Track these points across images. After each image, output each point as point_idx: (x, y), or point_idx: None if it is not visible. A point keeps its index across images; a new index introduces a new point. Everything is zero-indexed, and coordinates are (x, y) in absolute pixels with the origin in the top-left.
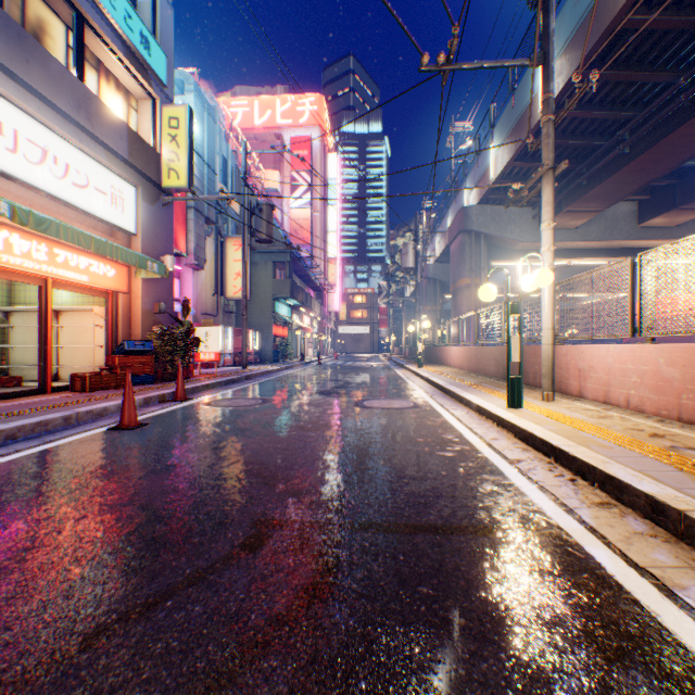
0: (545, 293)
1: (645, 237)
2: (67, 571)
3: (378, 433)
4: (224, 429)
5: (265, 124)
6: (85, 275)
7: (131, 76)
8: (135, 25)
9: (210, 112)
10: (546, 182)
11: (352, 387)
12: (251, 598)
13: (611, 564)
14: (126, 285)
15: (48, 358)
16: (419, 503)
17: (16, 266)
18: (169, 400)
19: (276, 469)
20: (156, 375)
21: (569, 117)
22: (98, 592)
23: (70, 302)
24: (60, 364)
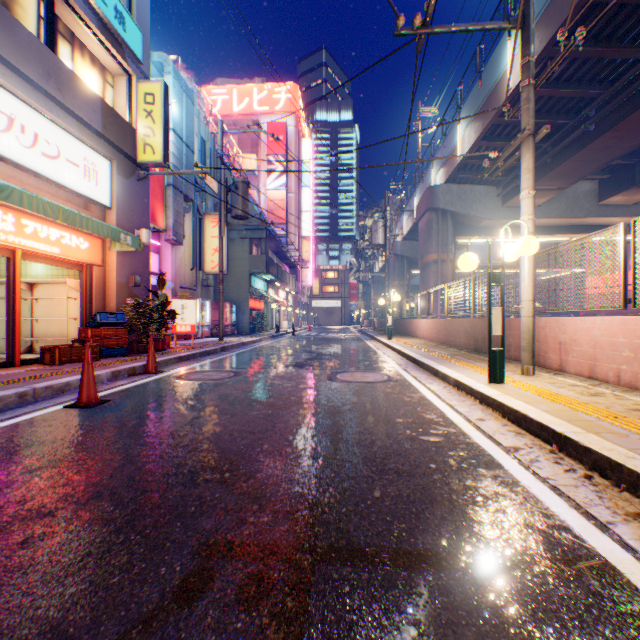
0: (525, 264)
1: (604, 214)
2: None
3: (353, 412)
4: (188, 407)
5: (243, 111)
6: (56, 247)
7: (106, 50)
8: None
9: (188, 94)
10: (526, 149)
11: (325, 358)
12: None
13: None
14: (100, 257)
15: (16, 331)
16: (410, 513)
17: None
18: (140, 373)
19: (238, 460)
20: (131, 347)
21: (536, 96)
22: None
23: (44, 275)
24: (34, 336)
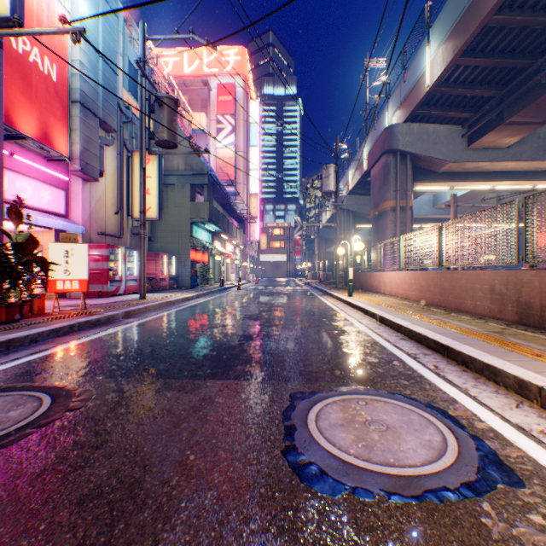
0: None
1: None
2: None
3: None
4: None
5: (194, 72)
6: None
7: None
8: None
9: None
10: None
11: (273, 335)
12: None
13: None
14: None
15: None
16: None
17: None
18: None
19: None
20: None
21: None
22: None
23: None
24: None
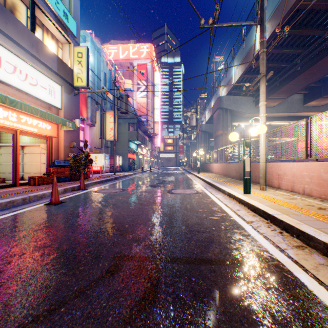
0: (261, 137)
1: (306, 111)
2: (8, 288)
3: (179, 207)
4: (102, 204)
5: (125, 58)
6: (35, 128)
7: (59, 32)
8: (60, 7)
9: (98, 51)
10: (262, 82)
11: (166, 183)
12: (109, 306)
13: (310, 283)
14: (56, 133)
15: (17, 169)
16: (202, 246)
17: (1, 124)
18: (77, 189)
19: (127, 226)
20: (71, 177)
21: (271, 53)
22: (23, 302)
23: (29, 142)
24: (24, 172)
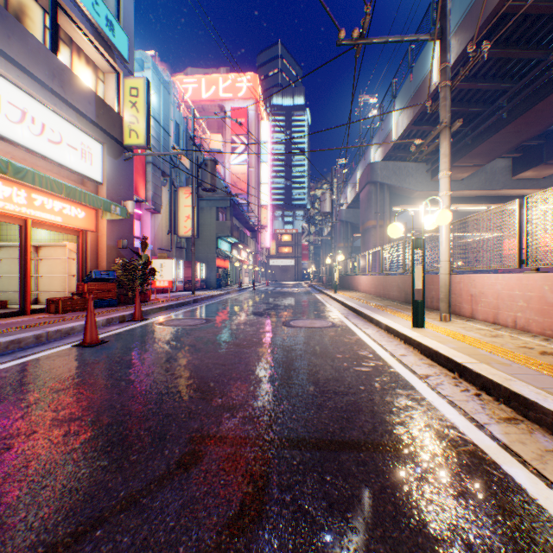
0: (443, 231)
1: (518, 187)
2: (5, 494)
3: (303, 350)
4: (171, 346)
5: (210, 97)
6: (59, 216)
7: (99, 53)
8: (101, 10)
9: (165, 85)
10: (444, 138)
11: (280, 309)
12: (181, 527)
13: (531, 485)
14: (94, 225)
15: (27, 286)
16: (342, 418)
17: None
18: (128, 320)
19: (214, 384)
20: (119, 299)
21: (458, 88)
22: (29, 519)
23: (47, 239)
24: (39, 290)
